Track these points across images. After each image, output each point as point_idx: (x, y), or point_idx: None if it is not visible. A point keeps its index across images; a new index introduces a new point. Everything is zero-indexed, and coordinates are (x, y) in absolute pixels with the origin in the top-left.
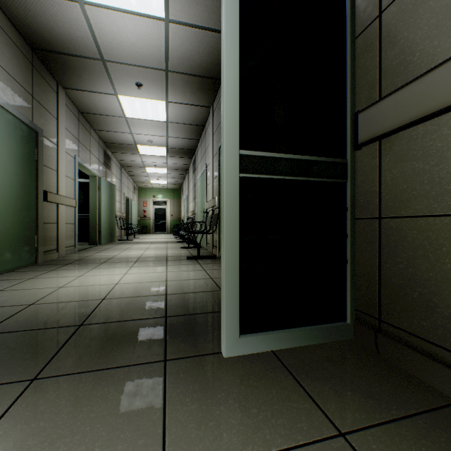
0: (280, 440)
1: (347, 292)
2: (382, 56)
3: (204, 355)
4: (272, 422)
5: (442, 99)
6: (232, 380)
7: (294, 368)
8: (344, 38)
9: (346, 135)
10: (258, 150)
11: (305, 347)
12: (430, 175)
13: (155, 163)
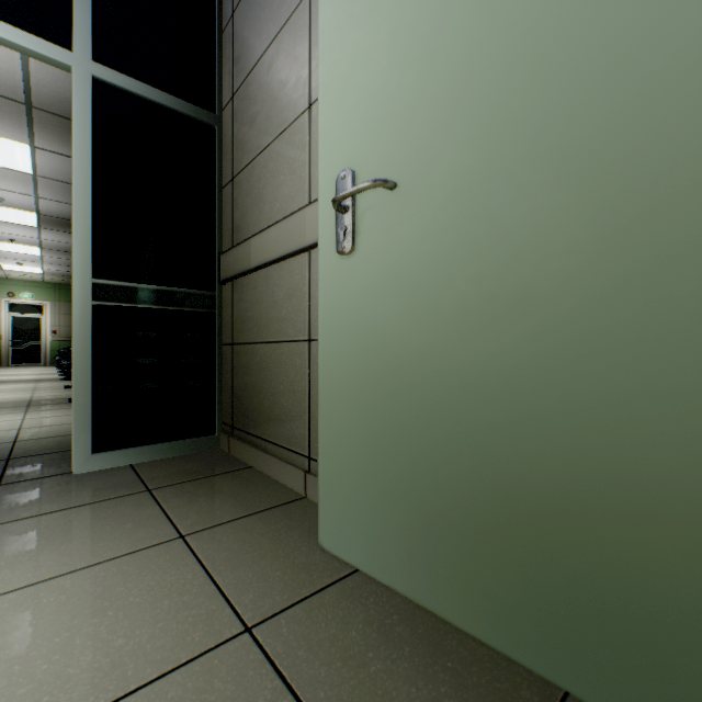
0: (97, 499)
1: (216, 408)
2: (234, 214)
3: (51, 476)
4: (97, 495)
5: (246, 265)
6: (74, 484)
7: (144, 470)
8: (215, 185)
9: (216, 271)
10: (118, 280)
11: (168, 458)
12: (248, 315)
13: (12, 236)
